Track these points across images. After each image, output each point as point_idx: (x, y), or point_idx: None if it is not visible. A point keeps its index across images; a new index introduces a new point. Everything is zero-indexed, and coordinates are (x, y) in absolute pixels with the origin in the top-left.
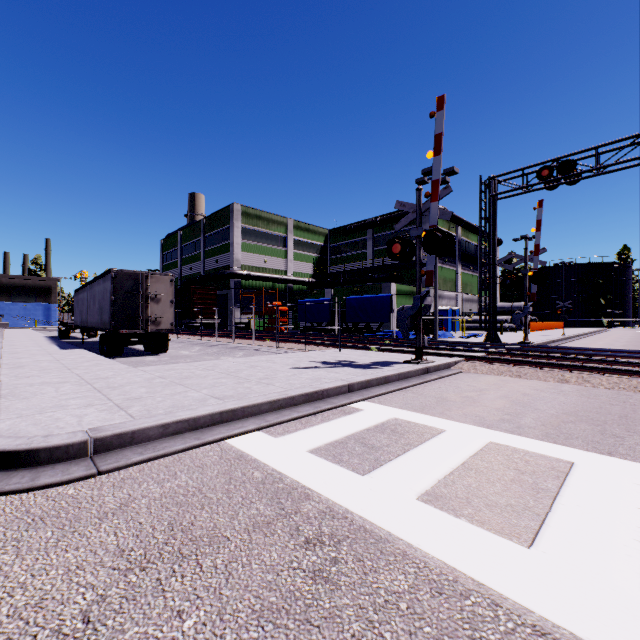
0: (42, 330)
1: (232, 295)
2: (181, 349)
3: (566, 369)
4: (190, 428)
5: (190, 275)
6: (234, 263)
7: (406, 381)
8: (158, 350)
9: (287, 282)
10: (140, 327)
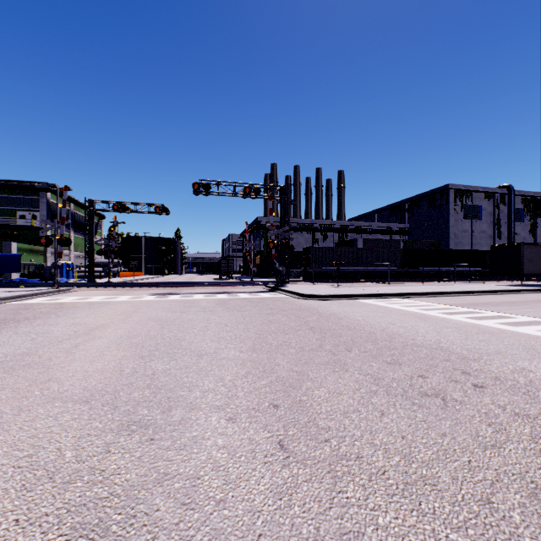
0: None
1: None
2: None
3: (113, 287)
4: None
5: None
6: None
7: (53, 293)
8: None
9: None
10: None
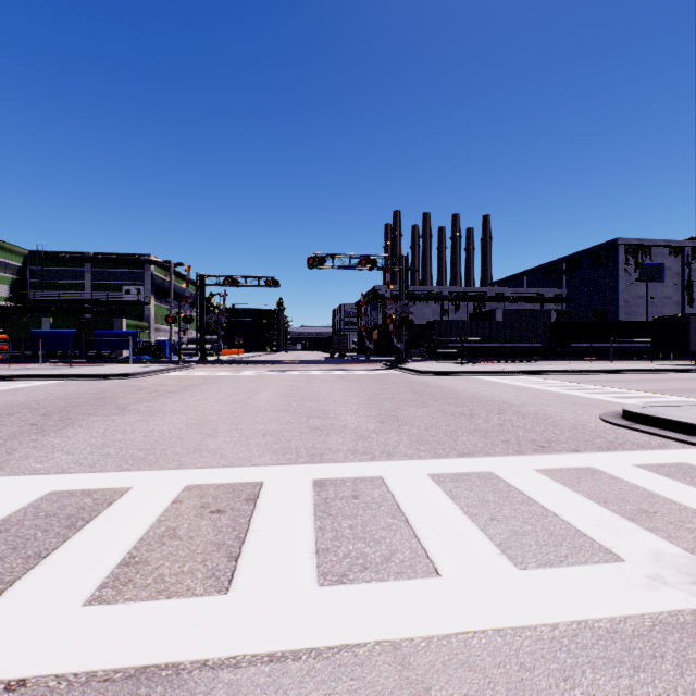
0: None
1: None
2: None
3: (230, 364)
4: (145, 374)
5: None
6: None
7: (181, 369)
8: None
9: None
10: None
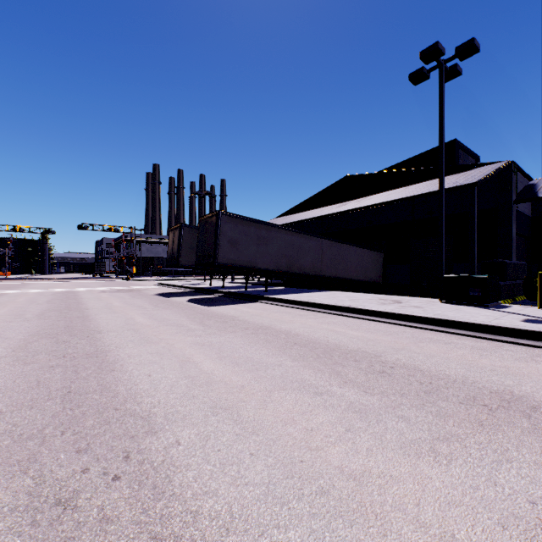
0: None
1: None
2: None
3: (25, 280)
4: None
5: None
6: None
7: None
8: None
9: None
10: None
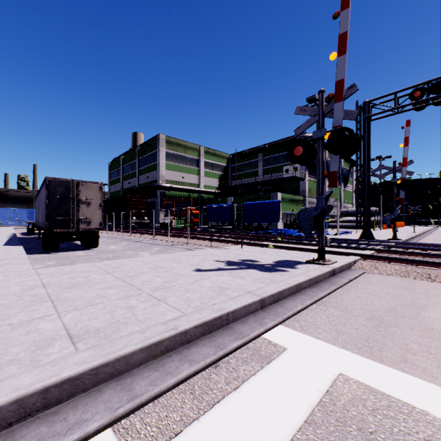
0: (21, 228)
1: (158, 202)
2: (111, 244)
3: None
4: None
5: (129, 188)
6: (160, 178)
7: (318, 288)
8: (89, 245)
9: (199, 192)
10: (71, 226)
